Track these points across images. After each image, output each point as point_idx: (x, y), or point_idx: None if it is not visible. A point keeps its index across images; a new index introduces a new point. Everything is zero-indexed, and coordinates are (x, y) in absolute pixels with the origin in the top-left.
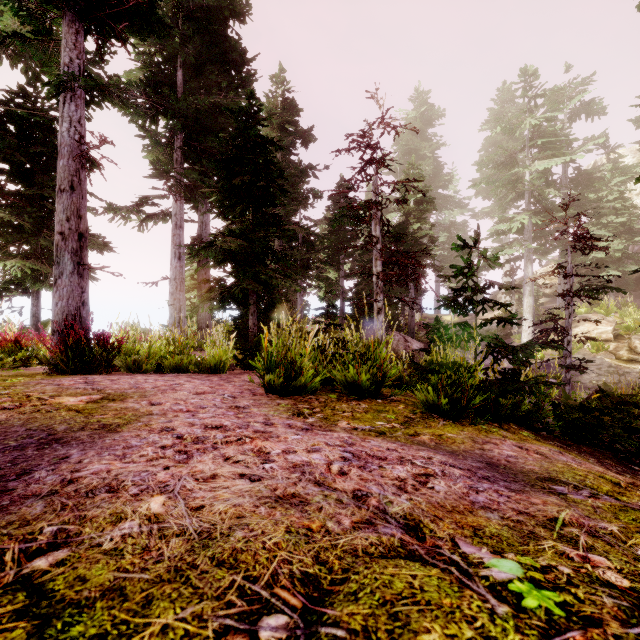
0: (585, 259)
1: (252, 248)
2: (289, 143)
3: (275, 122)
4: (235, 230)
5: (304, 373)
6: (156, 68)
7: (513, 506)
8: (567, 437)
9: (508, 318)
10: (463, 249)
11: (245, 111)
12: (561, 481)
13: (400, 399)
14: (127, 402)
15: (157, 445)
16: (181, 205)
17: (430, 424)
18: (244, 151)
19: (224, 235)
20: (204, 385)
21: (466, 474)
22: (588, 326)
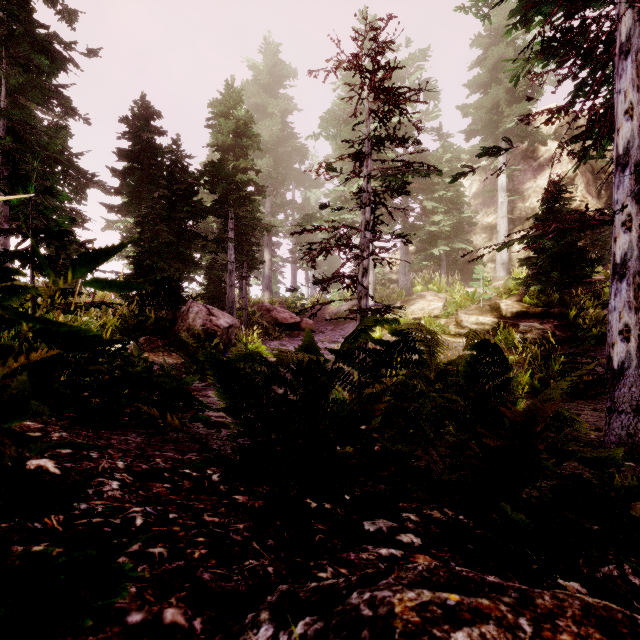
0: (421, 233)
1: None
2: None
3: None
4: None
5: None
6: None
7: None
8: None
9: None
10: None
11: None
12: None
13: None
14: None
15: None
16: None
17: None
18: None
19: None
20: None
21: None
22: (423, 303)
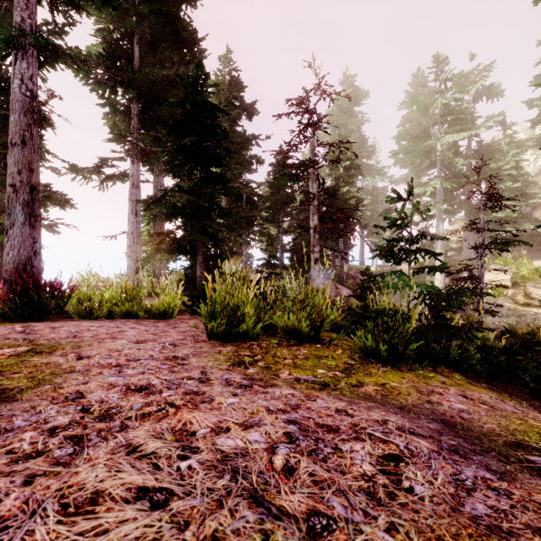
0: (487, 218)
1: (200, 204)
2: (235, 115)
3: (223, 97)
4: (184, 187)
5: (246, 319)
6: (115, 43)
7: (526, 519)
8: (495, 379)
9: (441, 267)
10: (397, 202)
11: (193, 78)
12: (533, 447)
13: (337, 343)
14: (53, 355)
15: (46, 427)
16: (138, 167)
17: (370, 371)
18: (192, 115)
19: (173, 191)
20: (148, 332)
21: (433, 447)
22: (490, 275)
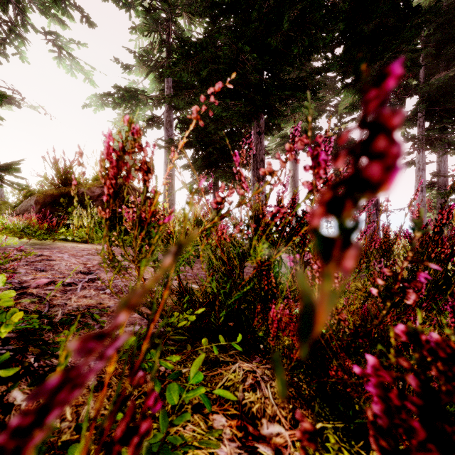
0: None
1: None
2: None
3: None
4: None
5: None
6: None
7: None
8: None
9: None
10: None
11: None
12: None
13: None
14: None
15: None
16: (422, 155)
17: None
18: None
19: None
20: None
21: None
22: None
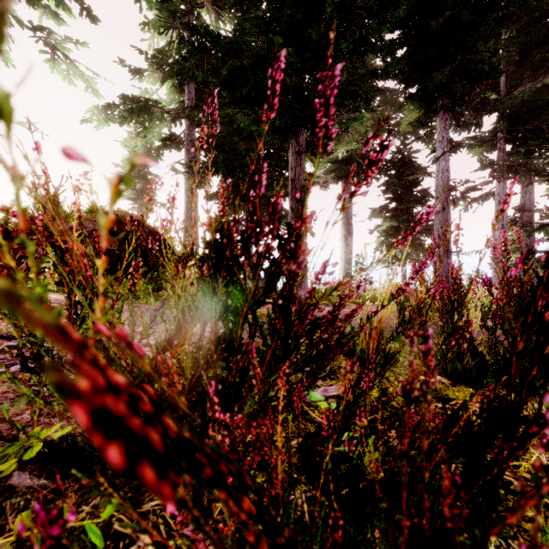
0: None
1: None
2: None
3: None
4: None
5: None
6: None
7: None
8: None
9: None
10: None
11: None
12: None
13: None
14: None
15: None
16: (503, 184)
17: None
18: None
19: None
20: None
21: None
22: None
